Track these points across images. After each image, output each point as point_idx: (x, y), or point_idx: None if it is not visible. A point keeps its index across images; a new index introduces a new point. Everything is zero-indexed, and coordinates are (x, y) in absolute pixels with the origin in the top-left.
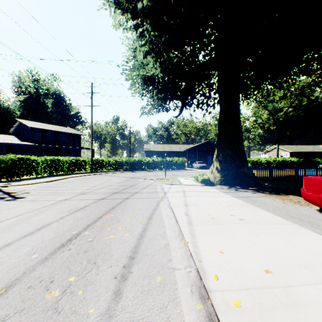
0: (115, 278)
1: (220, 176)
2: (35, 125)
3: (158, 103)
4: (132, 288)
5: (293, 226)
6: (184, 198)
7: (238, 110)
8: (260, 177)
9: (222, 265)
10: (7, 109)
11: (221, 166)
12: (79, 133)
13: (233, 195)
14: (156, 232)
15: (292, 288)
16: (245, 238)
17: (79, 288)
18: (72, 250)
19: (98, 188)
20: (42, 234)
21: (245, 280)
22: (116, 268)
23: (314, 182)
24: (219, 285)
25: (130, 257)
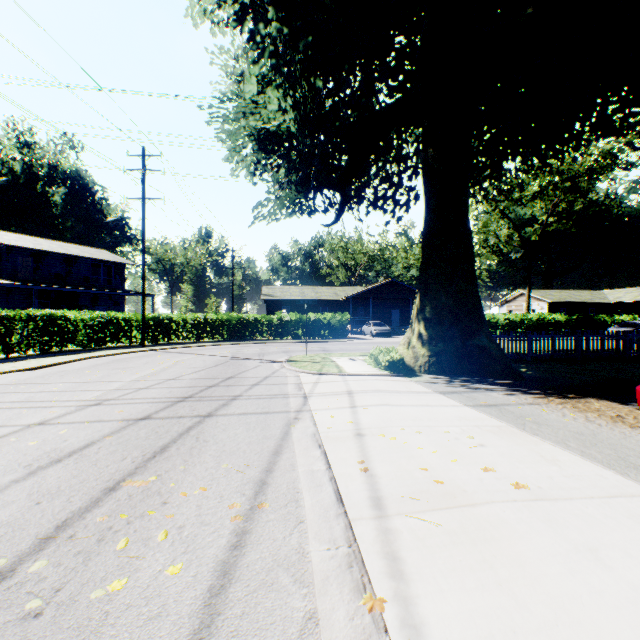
0: None
1: (428, 355)
2: (18, 241)
3: (290, 196)
4: None
5: None
6: (352, 412)
7: (466, 209)
8: (508, 354)
9: None
10: None
11: (430, 333)
12: (120, 259)
13: (465, 401)
14: (276, 550)
15: None
16: (564, 570)
17: None
18: None
19: (145, 387)
20: None
21: None
22: None
23: None
24: None
25: None
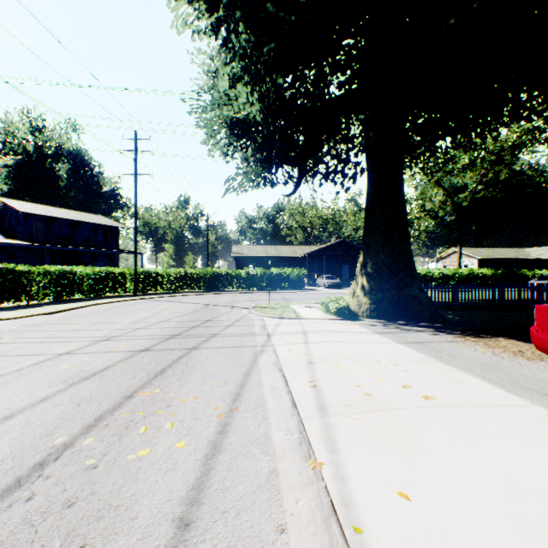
0: None
1: (369, 303)
2: (32, 209)
3: (256, 172)
4: None
5: (534, 411)
6: (306, 347)
7: (401, 182)
8: (438, 303)
9: (416, 545)
10: None
11: (371, 284)
12: (115, 224)
13: (397, 339)
14: (249, 434)
15: None
16: (449, 448)
17: None
18: (36, 500)
19: (141, 327)
20: None
21: None
22: None
23: None
24: None
25: (178, 521)
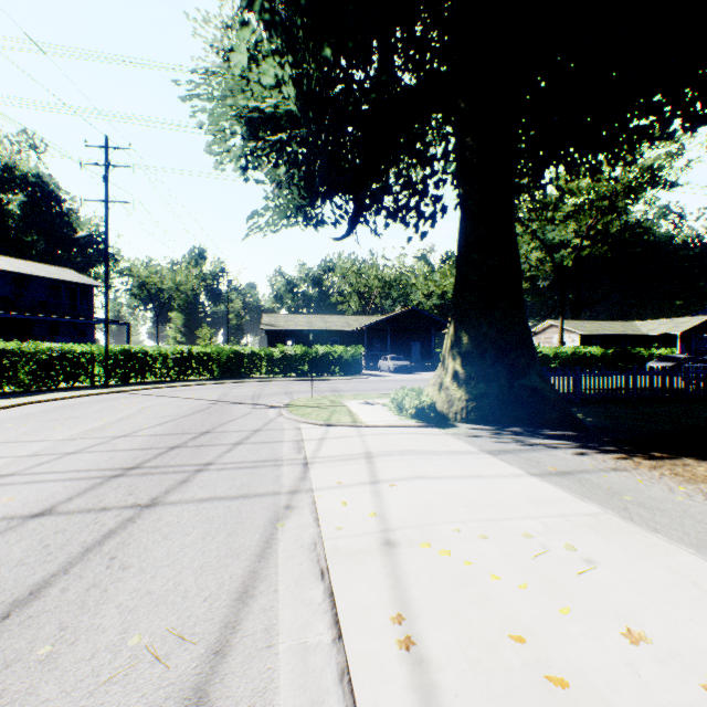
0: None
1: (466, 399)
2: None
3: (293, 203)
4: None
5: None
6: (374, 494)
7: (512, 214)
8: None
9: None
10: None
11: (468, 370)
12: (88, 281)
13: (527, 466)
14: None
15: None
16: None
17: None
18: None
19: (76, 451)
20: None
21: None
22: None
23: None
24: None
25: None
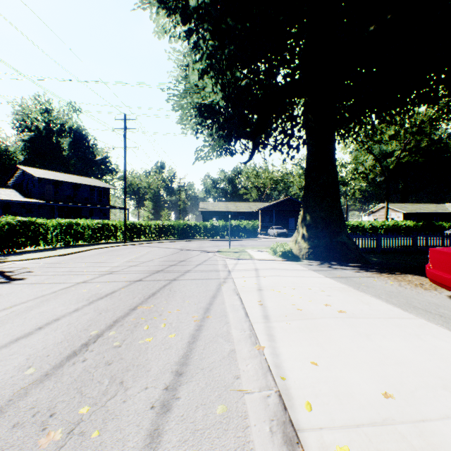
0: (152, 409)
1: (308, 248)
2: (44, 175)
3: (219, 144)
4: (177, 426)
5: (417, 322)
6: (257, 279)
7: (333, 153)
8: (364, 248)
9: (317, 386)
10: (5, 152)
11: (309, 233)
12: (107, 185)
13: (327, 274)
14: (216, 331)
15: (427, 423)
16: (349, 340)
17: (94, 425)
18: (88, 361)
19: (133, 265)
20: (44, 336)
21: (353, 411)
22: (154, 391)
23: (446, 257)
24: (313, 419)
25: (175, 372)
